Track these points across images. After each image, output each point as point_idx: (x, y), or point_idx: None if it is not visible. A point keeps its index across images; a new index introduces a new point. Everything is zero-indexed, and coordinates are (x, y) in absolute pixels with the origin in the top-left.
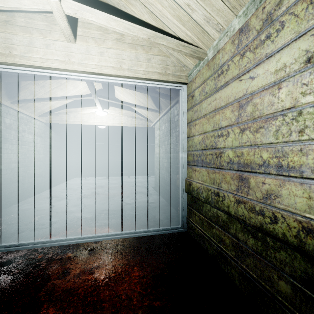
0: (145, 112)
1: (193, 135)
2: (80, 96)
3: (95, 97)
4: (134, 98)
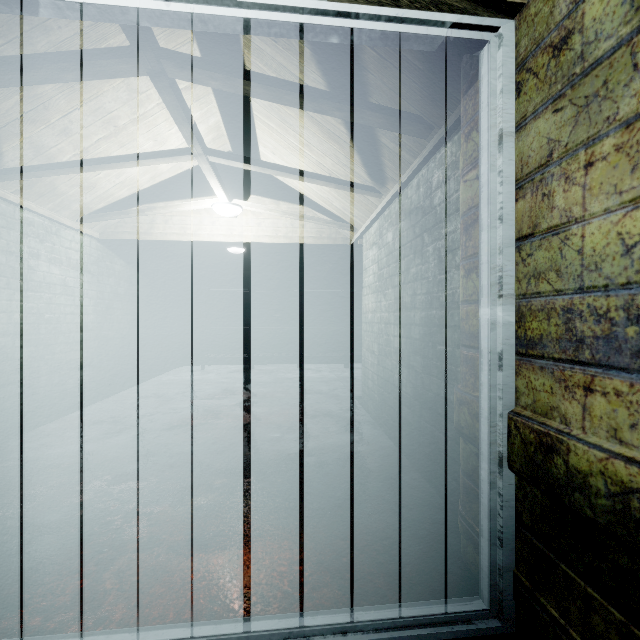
0: (337, 202)
1: (568, 220)
2: (161, 155)
3: (201, 155)
4: (307, 161)
